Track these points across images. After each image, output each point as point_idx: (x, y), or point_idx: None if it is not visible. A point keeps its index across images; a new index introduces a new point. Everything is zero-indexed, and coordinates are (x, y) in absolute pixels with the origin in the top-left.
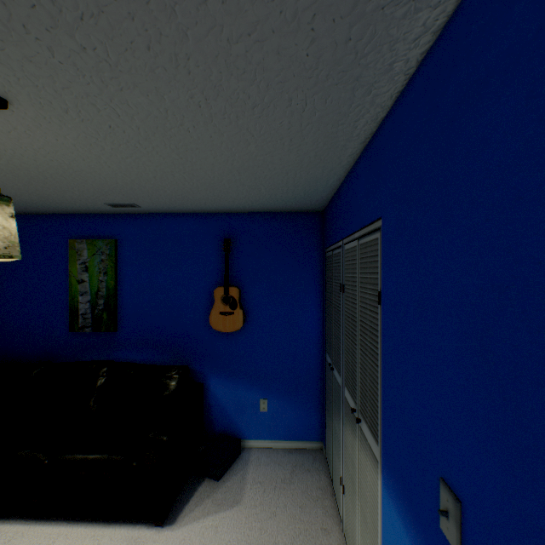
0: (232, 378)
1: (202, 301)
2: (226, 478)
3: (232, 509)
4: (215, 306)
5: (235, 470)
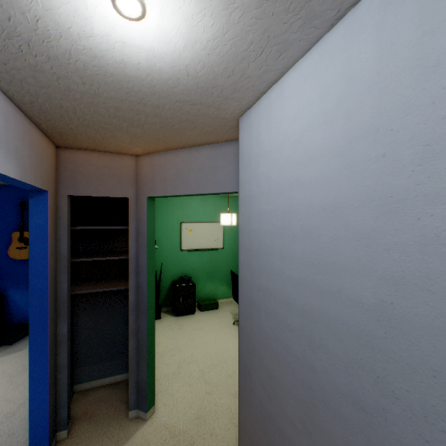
0: (28, 288)
1: (3, 241)
2: (18, 343)
3: (17, 352)
4: (13, 244)
5: (26, 339)
